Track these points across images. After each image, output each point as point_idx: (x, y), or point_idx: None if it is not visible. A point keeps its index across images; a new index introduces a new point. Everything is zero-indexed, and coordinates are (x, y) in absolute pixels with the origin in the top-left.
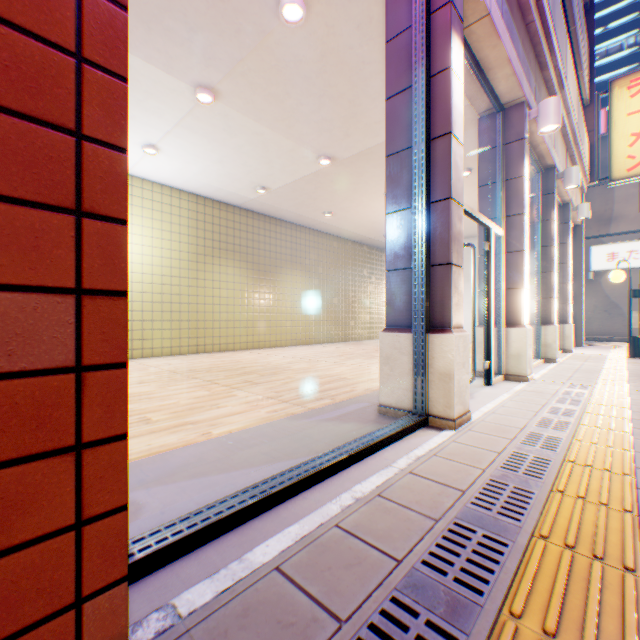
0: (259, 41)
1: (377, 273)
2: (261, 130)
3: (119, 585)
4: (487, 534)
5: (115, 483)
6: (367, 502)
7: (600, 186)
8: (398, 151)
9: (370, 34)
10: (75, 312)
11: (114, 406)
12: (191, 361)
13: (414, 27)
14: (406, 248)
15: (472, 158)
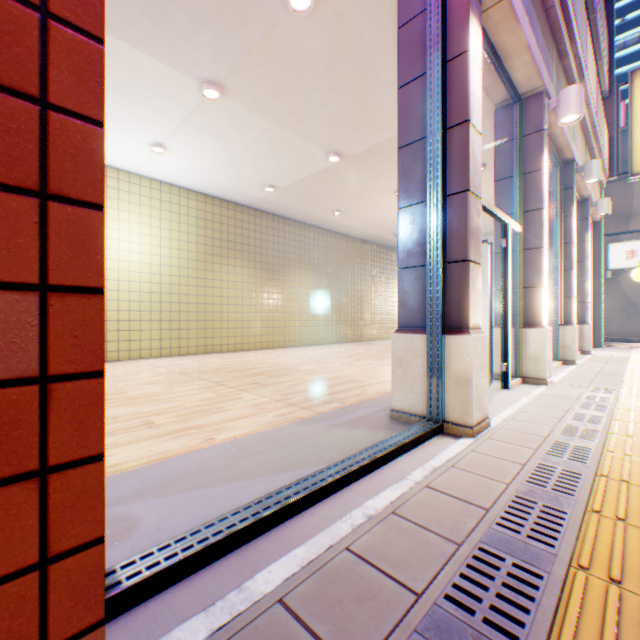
0: (266, 33)
1: (387, 272)
2: (269, 126)
3: (94, 631)
4: (517, 563)
5: (89, 512)
6: (380, 521)
7: (618, 182)
8: (411, 142)
9: (381, 22)
10: (39, 312)
11: (88, 422)
12: (199, 361)
13: (428, 10)
14: (420, 244)
15: (486, 152)
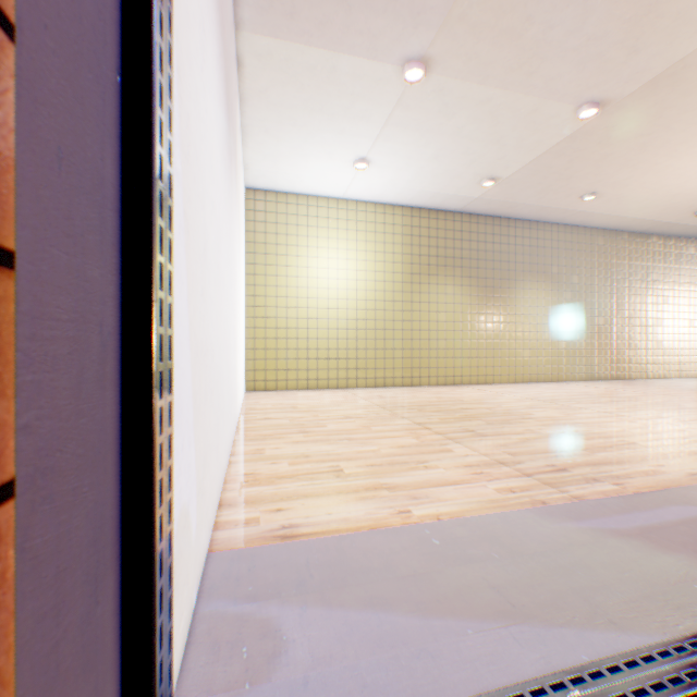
0: None
1: (673, 276)
2: (484, 96)
3: None
4: None
5: None
6: None
7: None
8: None
9: None
10: None
11: None
12: (400, 395)
13: None
14: None
15: None
